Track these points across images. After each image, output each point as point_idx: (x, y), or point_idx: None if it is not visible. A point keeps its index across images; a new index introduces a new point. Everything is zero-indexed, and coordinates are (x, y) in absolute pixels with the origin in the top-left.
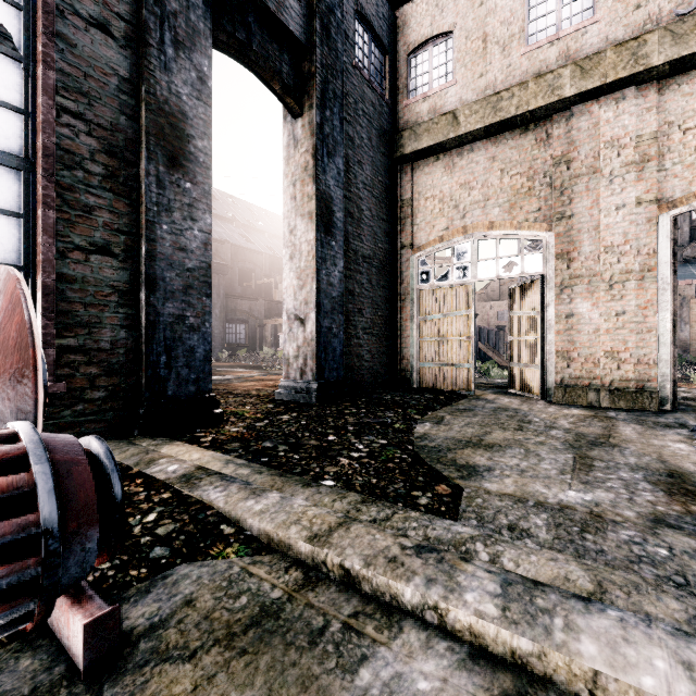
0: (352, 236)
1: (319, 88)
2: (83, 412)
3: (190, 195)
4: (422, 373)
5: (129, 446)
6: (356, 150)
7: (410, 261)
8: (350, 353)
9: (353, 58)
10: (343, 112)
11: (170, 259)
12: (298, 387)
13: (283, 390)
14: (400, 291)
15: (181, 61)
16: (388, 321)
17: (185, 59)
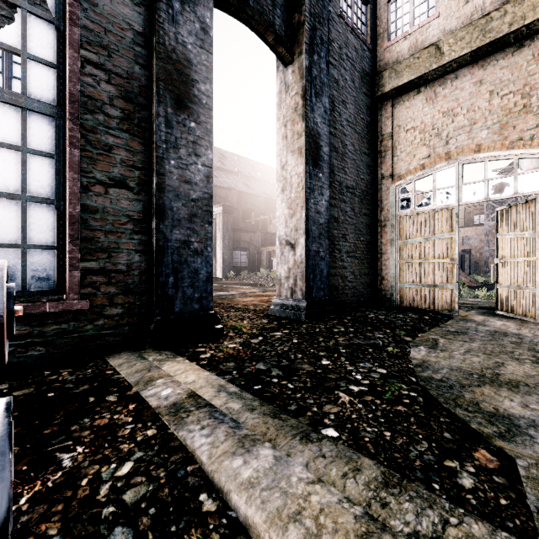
0: (337, 169)
1: (307, 35)
2: (103, 326)
3: (194, 133)
4: (402, 293)
5: (137, 360)
6: (340, 91)
7: (390, 190)
8: (335, 275)
9: (338, 8)
10: (329, 56)
11: (177, 191)
12: (289, 305)
13: (275, 307)
14: (380, 218)
15: (186, 14)
16: (369, 245)
17: (190, 12)
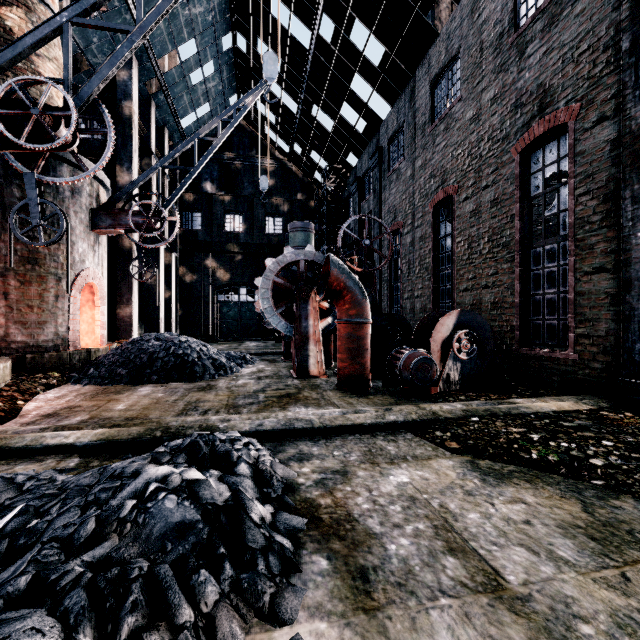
0: None
1: None
2: (589, 375)
3: None
4: None
5: (572, 397)
6: None
7: None
8: None
9: None
10: None
11: None
12: None
13: None
14: None
15: None
16: None
17: None
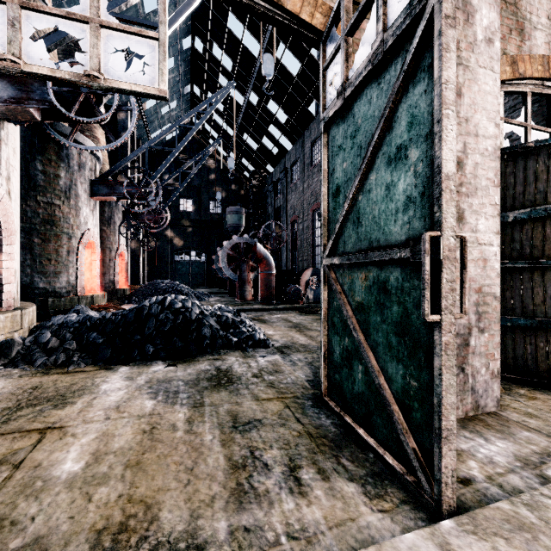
0: None
1: None
2: None
3: None
4: None
5: None
6: None
7: None
8: None
9: None
10: None
11: None
12: None
13: None
14: None
15: None
16: None
17: None
